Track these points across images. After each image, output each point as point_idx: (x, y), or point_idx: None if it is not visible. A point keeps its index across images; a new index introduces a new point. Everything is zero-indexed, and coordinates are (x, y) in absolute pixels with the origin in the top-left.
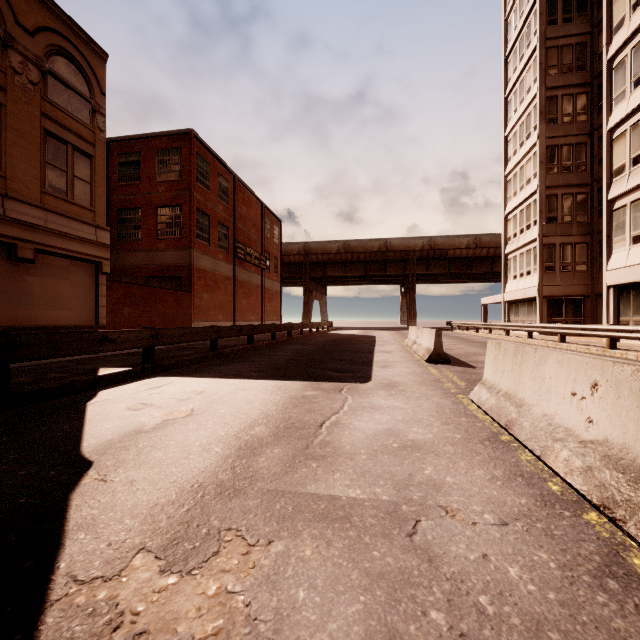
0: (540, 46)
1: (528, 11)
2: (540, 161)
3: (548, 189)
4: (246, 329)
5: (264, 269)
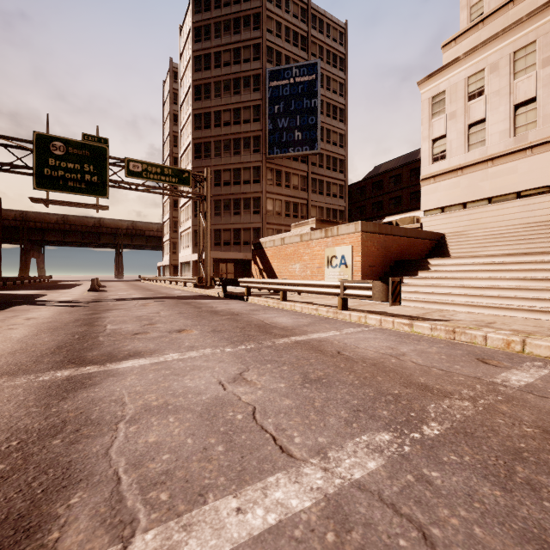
0: (170, 155)
1: (168, 134)
2: (170, 205)
3: (174, 218)
4: (4, 279)
5: None
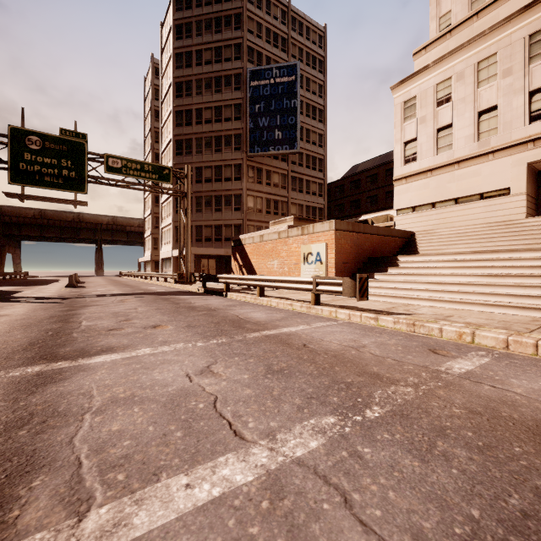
0: (152, 151)
1: (149, 130)
2: (152, 201)
3: (155, 214)
4: None
5: None
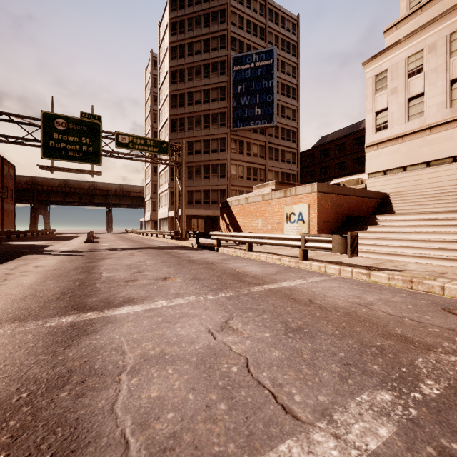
0: (151, 129)
1: (149, 112)
2: (151, 171)
3: (154, 181)
4: (18, 232)
5: (4, 198)
